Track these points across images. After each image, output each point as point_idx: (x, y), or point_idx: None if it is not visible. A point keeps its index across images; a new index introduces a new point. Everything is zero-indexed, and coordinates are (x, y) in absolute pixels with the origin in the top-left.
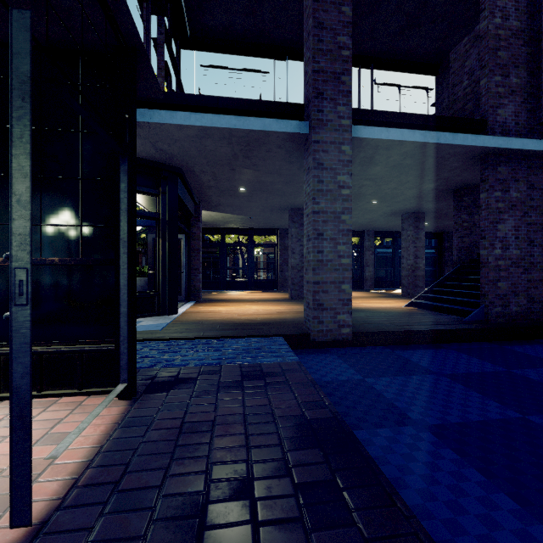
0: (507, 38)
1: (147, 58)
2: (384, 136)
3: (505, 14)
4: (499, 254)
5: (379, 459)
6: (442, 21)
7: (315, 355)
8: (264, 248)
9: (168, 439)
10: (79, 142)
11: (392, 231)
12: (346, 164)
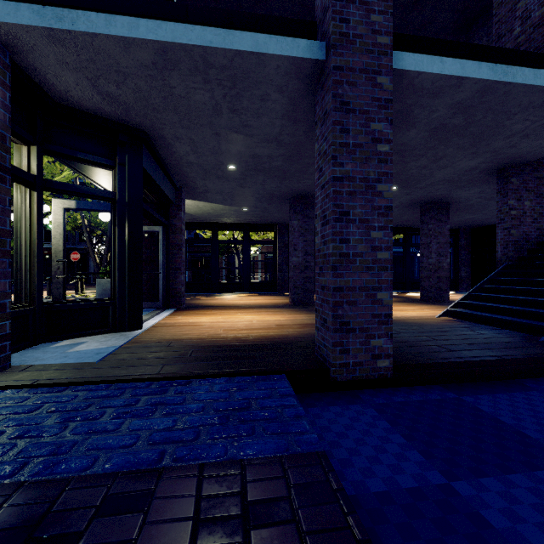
0: None
1: None
2: (437, 68)
3: None
4: None
5: None
6: None
7: (339, 409)
8: (262, 247)
9: None
10: None
11: (403, 227)
12: (384, 104)
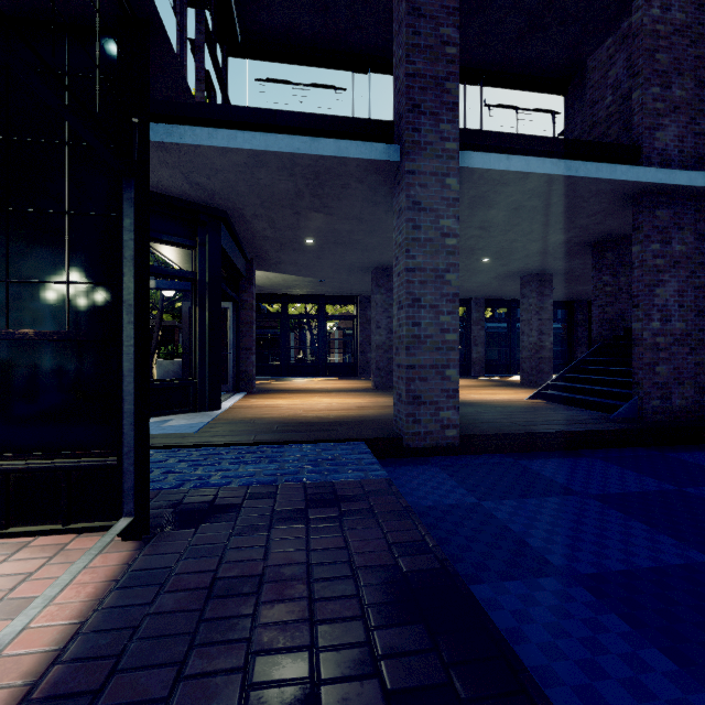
0: (668, 36)
1: (166, 37)
2: (504, 166)
3: (665, 3)
4: (657, 329)
5: (512, 633)
6: (574, 22)
7: (409, 468)
8: (339, 321)
9: (190, 606)
10: (65, 159)
11: (508, 299)
12: (452, 203)
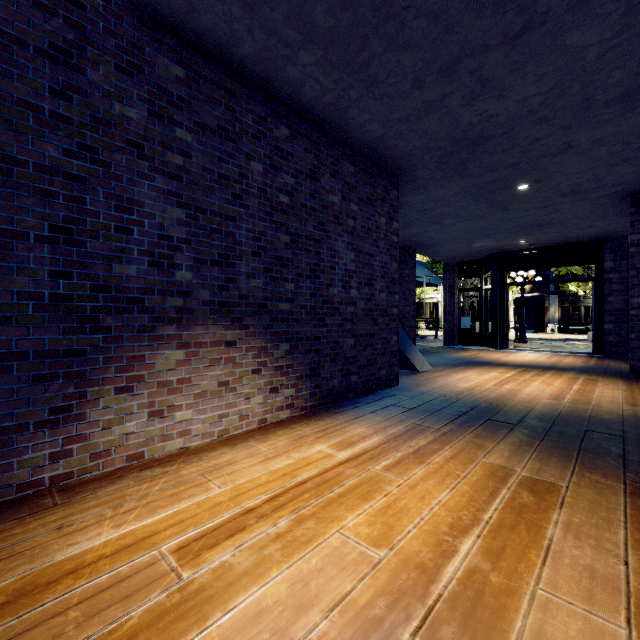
0: None
1: None
2: None
3: None
4: None
5: None
6: None
7: None
8: None
9: None
10: None
11: None
12: None
